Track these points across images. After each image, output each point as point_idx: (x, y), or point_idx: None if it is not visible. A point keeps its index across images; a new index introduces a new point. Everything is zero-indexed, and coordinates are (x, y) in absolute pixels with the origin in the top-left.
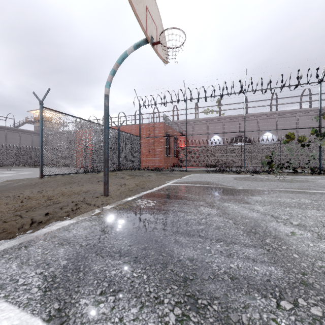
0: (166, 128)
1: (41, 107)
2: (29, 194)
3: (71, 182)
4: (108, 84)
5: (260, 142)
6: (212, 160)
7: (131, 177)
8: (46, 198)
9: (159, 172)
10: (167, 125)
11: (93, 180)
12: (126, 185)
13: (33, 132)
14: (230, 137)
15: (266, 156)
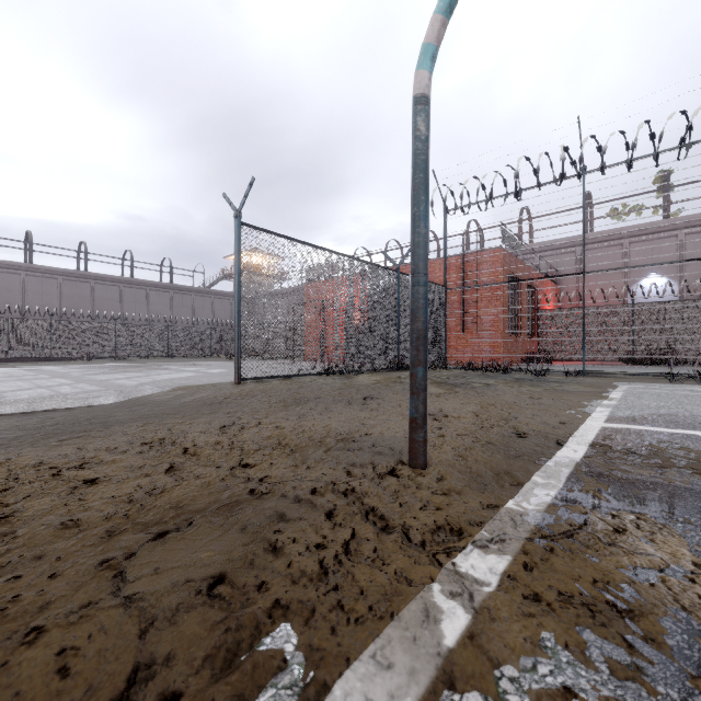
0: (509, 263)
1: (237, 225)
2: (199, 436)
3: (300, 400)
4: (428, 52)
5: None
6: (648, 344)
7: (443, 390)
8: (235, 462)
9: (506, 377)
10: (512, 254)
11: (350, 394)
12: (452, 419)
13: (232, 295)
14: None
15: None
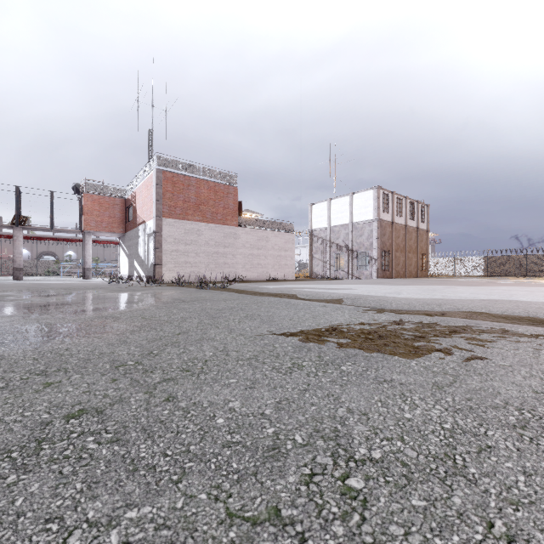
0: None
1: None
2: None
3: None
4: None
5: (65, 257)
6: None
7: None
8: None
9: None
10: None
11: None
12: None
13: None
14: (39, 252)
15: (48, 269)
